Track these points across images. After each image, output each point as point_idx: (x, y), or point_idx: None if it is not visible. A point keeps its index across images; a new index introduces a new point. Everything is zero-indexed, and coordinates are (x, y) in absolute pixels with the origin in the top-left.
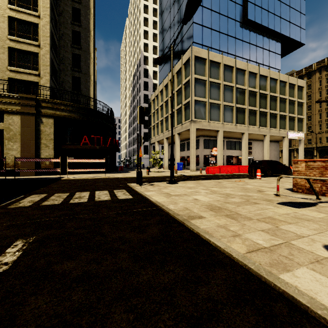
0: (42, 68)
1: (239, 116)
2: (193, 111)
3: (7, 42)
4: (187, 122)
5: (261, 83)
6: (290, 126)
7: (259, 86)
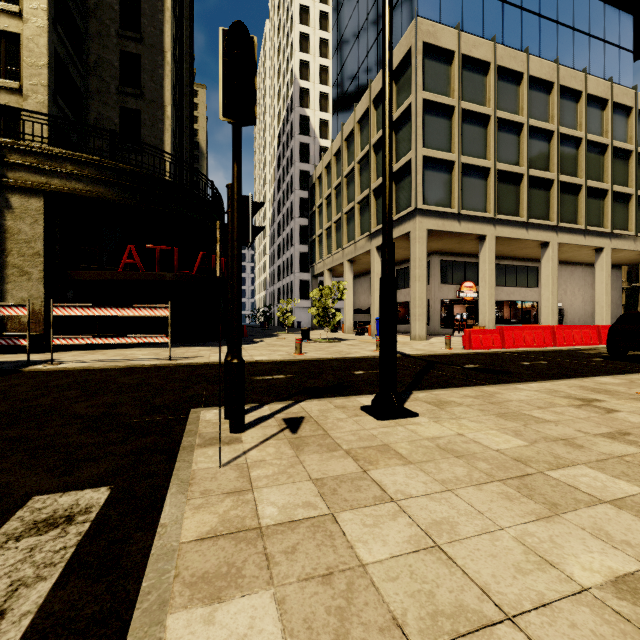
0: (28, 72)
1: (534, 199)
2: (421, 185)
3: None
4: (404, 215)
5: (589, 118)
6: None
7: (585, 123)
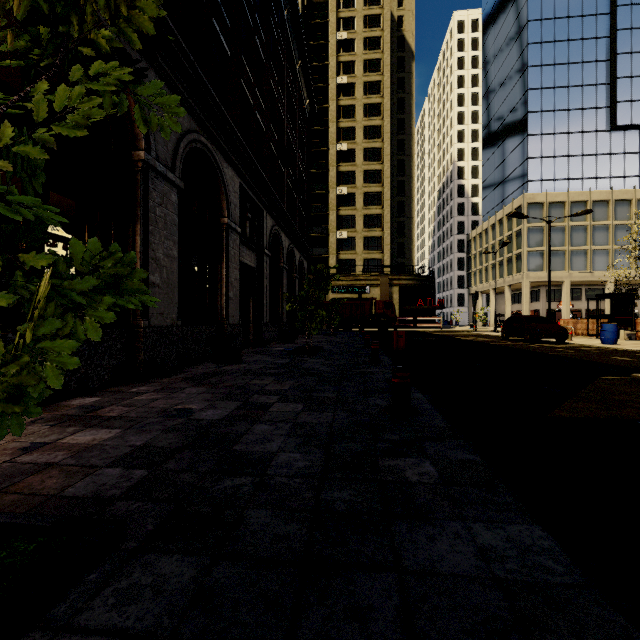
0: (385, 248)
1: (597, 260)
2: (526, 263)
3: (363, 233)
4: (519, 274)
5: None
6: None
7: (634, 216)
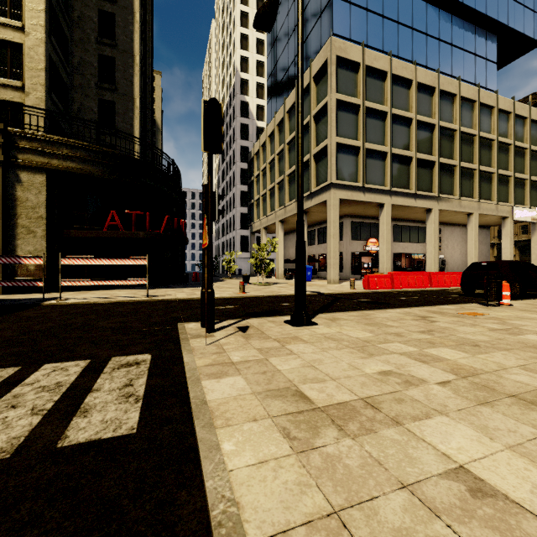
0: (29, 74)
1: (421, 176)
2: (335, 165)
3: None
4: (322, 187)
5: (462, 114)
6: (516, 197)
7: (459, 119)
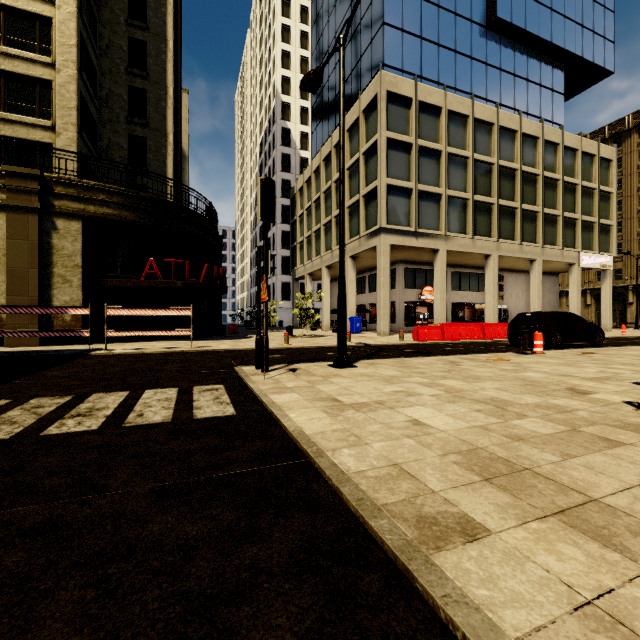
0: (60, 113)
1: (479, 219)
2: (385, 208)
3: None
4: (372, 231)
5: (524, 152)
6: (584, 242)
7: (520, 157)
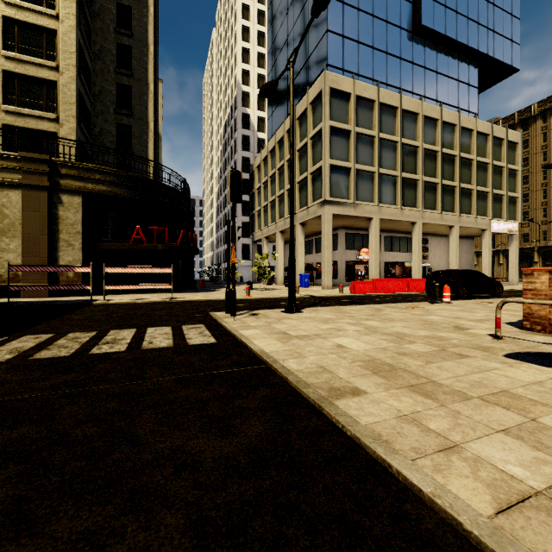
0: (63, 108)
1: (406, 192)
2: (328, 184)
3: (1, 61)
4: (317, 203)
5: (444, 137)
6: (494, 211)
7: (441, 141)
